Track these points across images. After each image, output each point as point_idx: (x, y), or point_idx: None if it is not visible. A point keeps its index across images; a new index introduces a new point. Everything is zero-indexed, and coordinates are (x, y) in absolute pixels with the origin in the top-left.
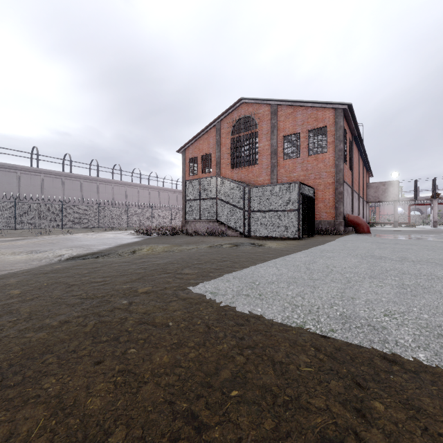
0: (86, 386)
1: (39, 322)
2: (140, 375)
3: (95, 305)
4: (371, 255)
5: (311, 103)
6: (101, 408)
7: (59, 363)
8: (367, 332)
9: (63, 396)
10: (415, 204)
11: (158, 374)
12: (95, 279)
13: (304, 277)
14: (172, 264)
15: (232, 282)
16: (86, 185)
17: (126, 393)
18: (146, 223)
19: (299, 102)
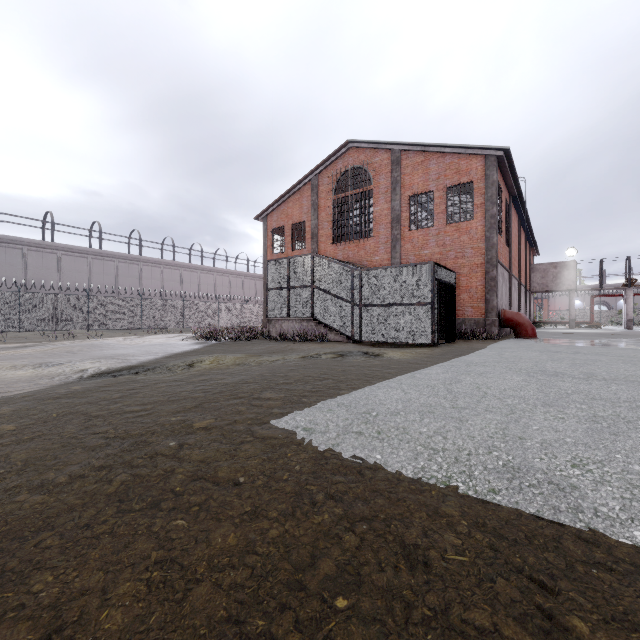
0: (101, 588)
1: (38, 477)
2: (190, 568)
3: (126, 449)
4: (541, 369)
5: (450, 148)
6: (123, 627)
7: (61, 547)
8: (548, 494)
9: (62, 606)
10: (601, 295)
11: (219, 567)
12: (131, 407)
13: (444, 404)
14: (247, 384)
15: (336, 413)
16: (123, 267)
17: (165, 601)
18: (210, 323)
19: (433, 146)
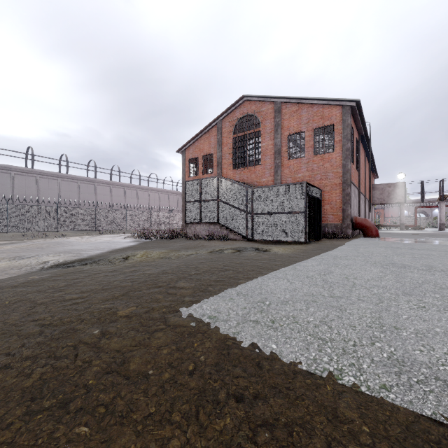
0: None
1: None
2: None
3: (56, 337)
4: (391, 262)
5: (316, 100)
6: None
7: None
8: (438, 392)
9: None
10: (422, 206)
11: None
12: (71, 295)
13: (323, 293)
14: (166, 275)
15: (236, 301)
16: (83, 186)
17: None
18: (145, 226)
19: (304, 99)
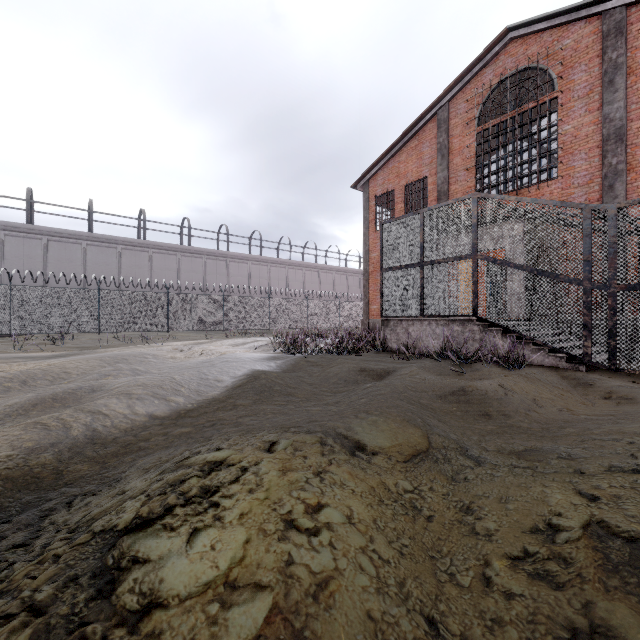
0: None
1: None
2: None
3: None
4: None
5: None
6: None
7: None
8: None
9: None
10: None
11: None
12: None
13: None
14: None
15: None
16: (210, 264)
17: None
18: (298, 324)
19: None
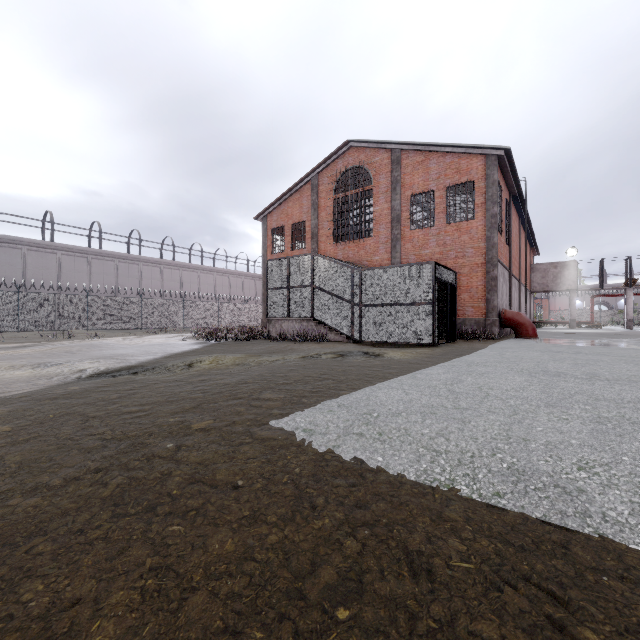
0: (93, 597)
1: (33, 480)
2: (186, 576)
3: (123, 451)
4: (543, 370)
5: (450, 147)
6: (115, 639)
7: (53, 554)
8: (554, 498)
9: (52, 616)
10: (601, 295)
11: (216, 575)
12: (128, 407)
13: (446, 405)
14: (246, 385)
15: (336, 413)
16: (122, 267)
17: (159, 611)
18: (210, 323)
19: (433, 145)
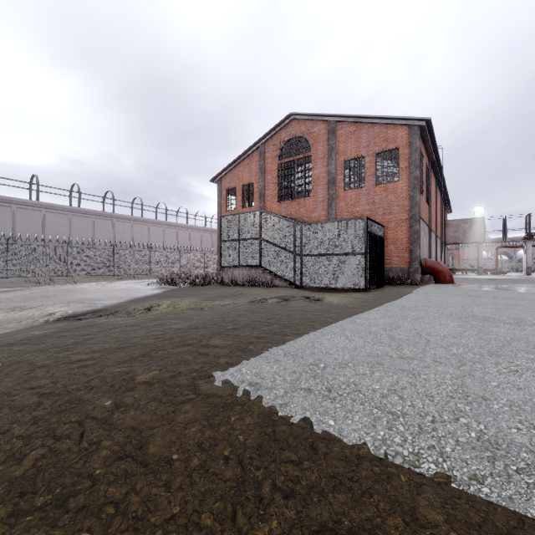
0: None
1: None
2: None
3: (57, 409)
4: (471, 314)
5: (379, 119)
6: None
7: None
8: None
9: None
10: (504, 246)
11: None
12: (79, 355)
13: (390, 353)
14: (197, 330)
15: (282, 364)
16: (98, 222)
17: None
18: (173, 270)
19: (364, 117)
